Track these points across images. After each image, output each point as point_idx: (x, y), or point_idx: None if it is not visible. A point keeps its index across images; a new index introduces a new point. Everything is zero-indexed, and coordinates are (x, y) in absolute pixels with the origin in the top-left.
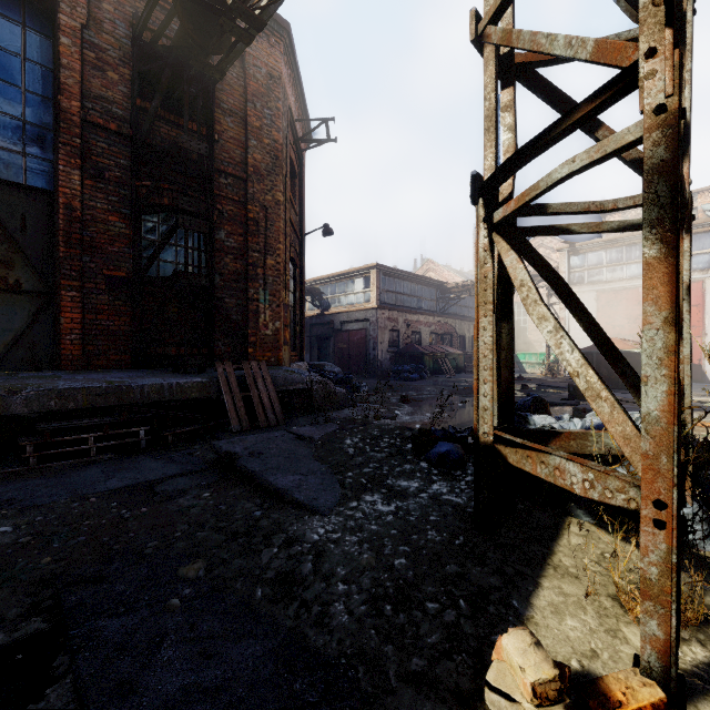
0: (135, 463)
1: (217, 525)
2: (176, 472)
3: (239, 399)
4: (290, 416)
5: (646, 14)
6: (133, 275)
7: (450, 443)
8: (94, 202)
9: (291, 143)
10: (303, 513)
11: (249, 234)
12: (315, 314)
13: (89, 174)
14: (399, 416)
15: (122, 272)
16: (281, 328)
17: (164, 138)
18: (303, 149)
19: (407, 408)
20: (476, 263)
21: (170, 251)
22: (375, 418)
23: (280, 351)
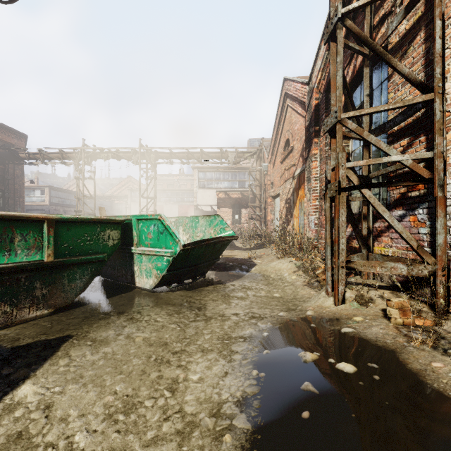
0: None
1: None
2: None
3: None
4: None
5: (83, 208)
6: None
7: None
8: None
9: None
10: None
11: (15, 193)
12: None
13: None
14: None
15: None
16: None
17: None
18: None
19: None
20: None
21: None
22: None
23: None
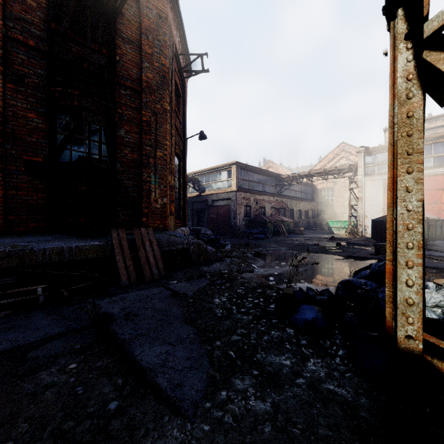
0: (27, 319)
1: (62, 426)
2: (59, 331)
3: (129, 259)
4: (172, 270)
5: None
6: (48, 160)
7: (312, 306)
8: (15, 101)
9: (176, 71)
10: (164, 408)
11: (143, 133)
12: (195, 195)
13: (10, 79)
14: (255, 269)
15: (39, 158)
16: (167, 203)
17: (75, 55)
18: (185, 77)
19: (260, 262)
20: (391, 100)
21: (80, 143)
22: (238, 273)
23: (166, 219)
